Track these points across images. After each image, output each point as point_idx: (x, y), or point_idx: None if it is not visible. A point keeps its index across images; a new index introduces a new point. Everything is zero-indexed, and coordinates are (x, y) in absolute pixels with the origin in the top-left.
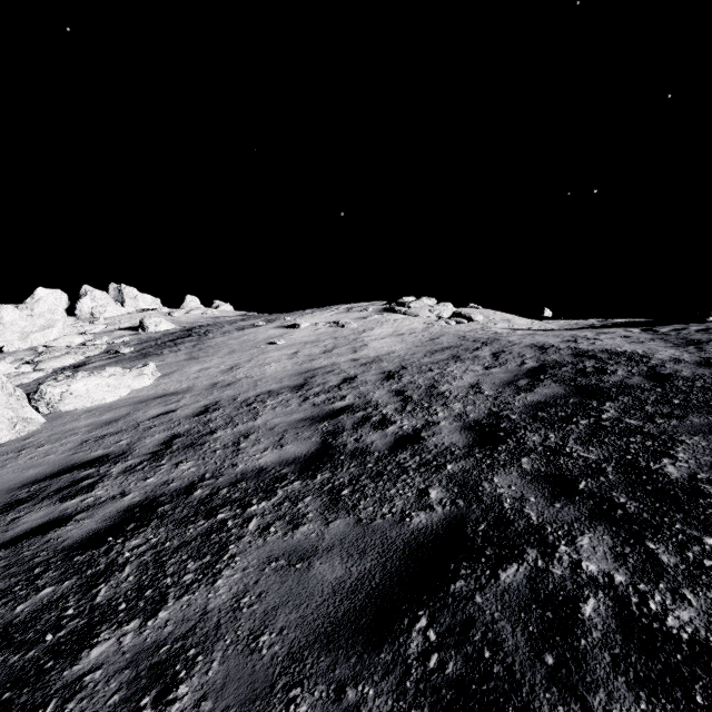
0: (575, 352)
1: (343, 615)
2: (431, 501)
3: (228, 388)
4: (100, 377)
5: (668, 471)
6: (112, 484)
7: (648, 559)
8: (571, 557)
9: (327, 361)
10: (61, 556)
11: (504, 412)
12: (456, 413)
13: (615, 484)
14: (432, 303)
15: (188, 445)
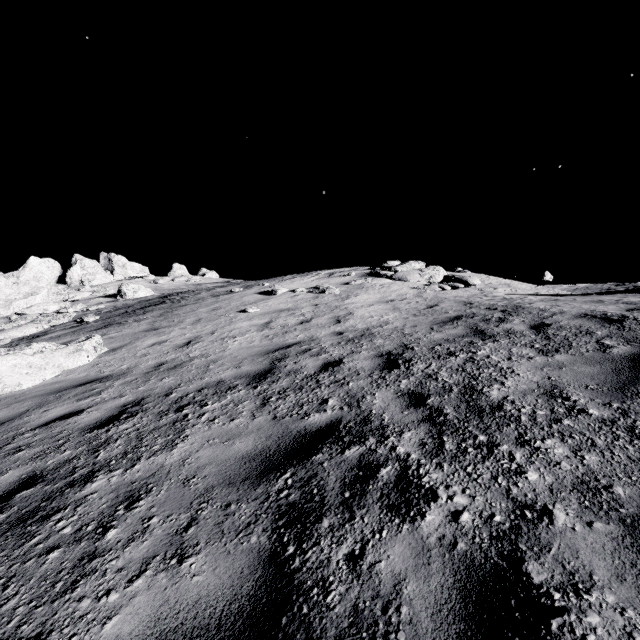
0: None
1: None
2: None
3: (171, 373)
4: (21, 355)
5: None
6: None
7: None
8: None
9: (304, 334)
10: None
11: None
12: (571, 475)
13: None
14: (420, 266)
15: (23, 516)
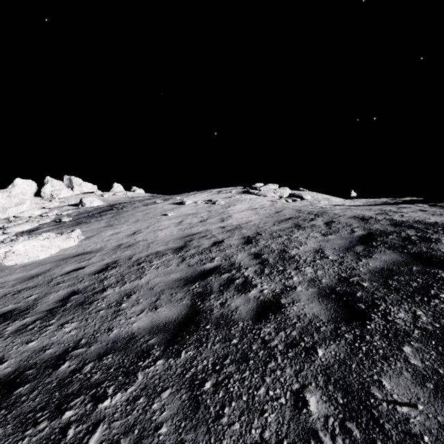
0: (393, 222)
1: None
2: (312, 420)
3: (128, 249)
4: (37, 240)
5: None
6: None
7: None
8: None
9: (202, 228)
10: None
11: (353, 278)
12: (309, 277)
13: None
14: (275, 187)
15: (80, 303)
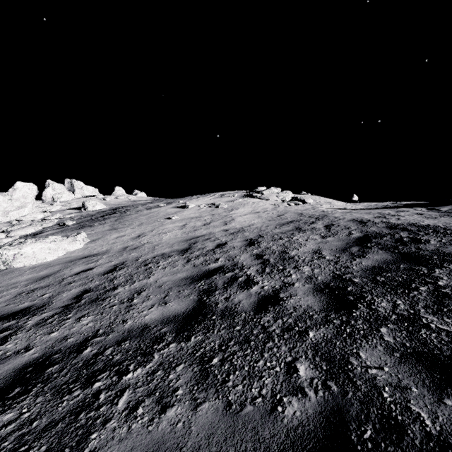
0: (389, 225)
1: None
2: (301, 381)
3: (134, 251)
4: (44, 243)
5: None
6: (22, 337)
7: None
8: None
9: (206, 231)
10: None
11: (346, 275)
12: (306, 275)
13: None
14: (277, 191)
15: (93, 300)
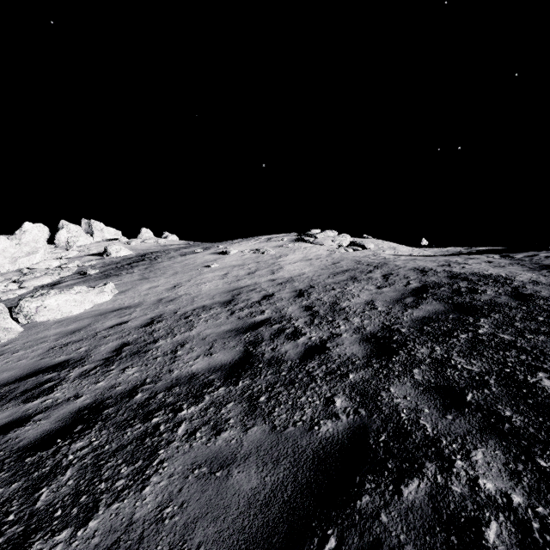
0: (450, 274)
1: (256, 531)
2: (336, 409)
3: (171, 303)
4: (69, 294)
5: (544, 384)
6: (69, 387)
7: (541, 477)
8: (468, 474)
9: (251, 281)
10: (15, 457)
11: (395, 325)
12: (355, 326)
13: (499, 397)
14: (334, 234)
15: (134, 352)
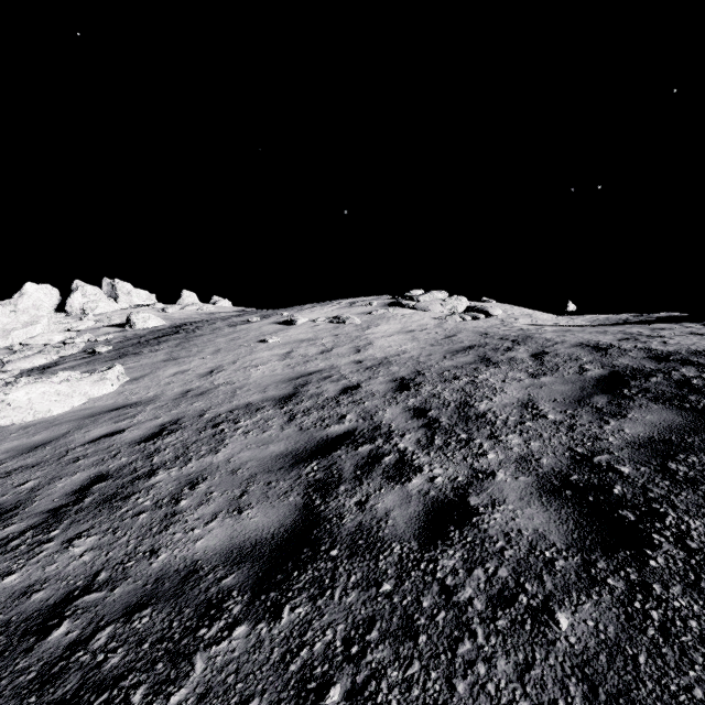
0: (652, 354)
1: None
2: None
3: (199, 399)
4: (49, 383)
5: None
6: None
7: None
8: None
9: (325, 363)
10: None
11: (599, 456)
12: (517, 454)
13: None
14: (443, 296)
15: (107, 498)
